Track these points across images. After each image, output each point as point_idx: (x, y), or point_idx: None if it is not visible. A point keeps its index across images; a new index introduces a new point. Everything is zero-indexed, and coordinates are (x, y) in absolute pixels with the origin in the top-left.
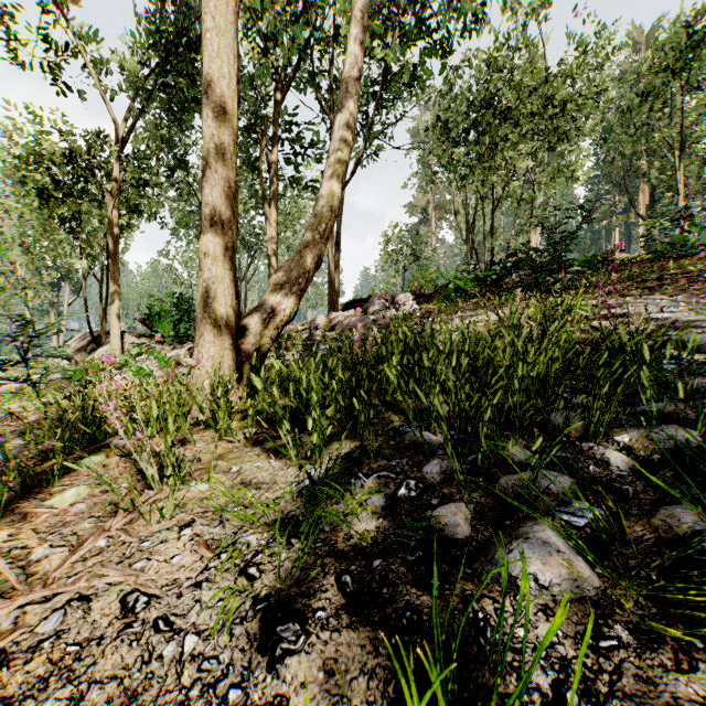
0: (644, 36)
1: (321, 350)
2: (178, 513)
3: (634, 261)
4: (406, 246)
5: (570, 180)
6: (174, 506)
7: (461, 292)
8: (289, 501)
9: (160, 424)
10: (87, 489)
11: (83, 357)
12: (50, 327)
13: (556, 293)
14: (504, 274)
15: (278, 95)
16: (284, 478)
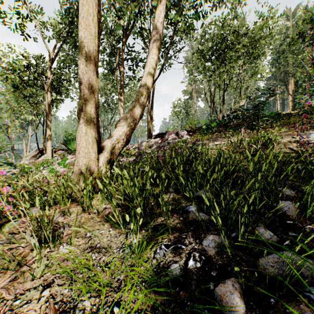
0: (291, 13)
1: (143, 157)
2: (45, 272)
3: (292, 115)
4: (183, 109)
5: (260, 77)
6: (42, 269)
7: (209, 130)
8: (117, 265)
9: (55, 201)
10: (1, 247)
11: (35, 160)
12: (2, 148)
13: (256, 130)
14: (229, 121)
15: (124, 39)
16: (116, 244)
